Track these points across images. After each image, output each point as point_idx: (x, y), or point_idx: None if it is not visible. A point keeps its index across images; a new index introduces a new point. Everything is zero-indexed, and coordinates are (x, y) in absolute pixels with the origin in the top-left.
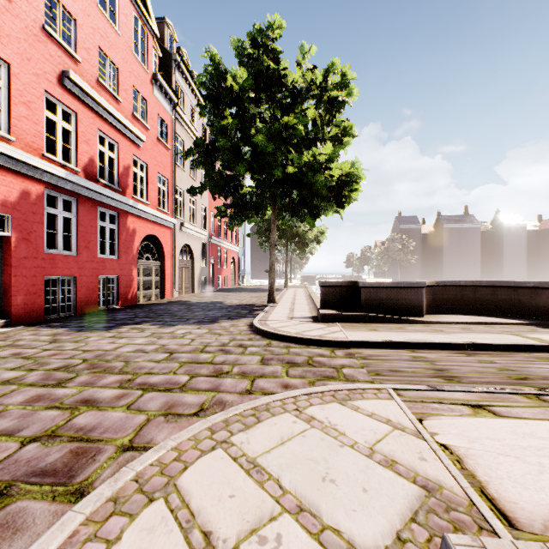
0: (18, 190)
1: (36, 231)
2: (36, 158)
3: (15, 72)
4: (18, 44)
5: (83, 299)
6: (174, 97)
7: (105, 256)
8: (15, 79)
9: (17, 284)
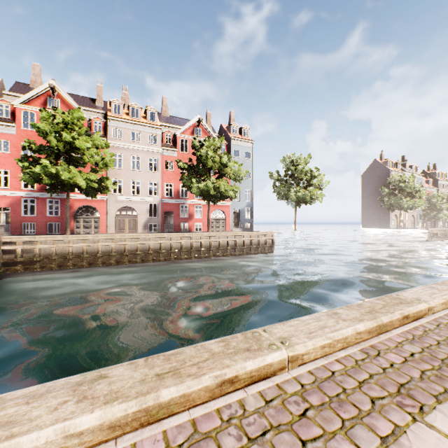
0: (13, 200)
1: (19, 210)
2: (15, 191)
3: (12, 171)
4: (13, 164)
5: (39, 230)
6: (105, 138)
7: (53, 215)
8: (12, 173)
9: (12, 224)
